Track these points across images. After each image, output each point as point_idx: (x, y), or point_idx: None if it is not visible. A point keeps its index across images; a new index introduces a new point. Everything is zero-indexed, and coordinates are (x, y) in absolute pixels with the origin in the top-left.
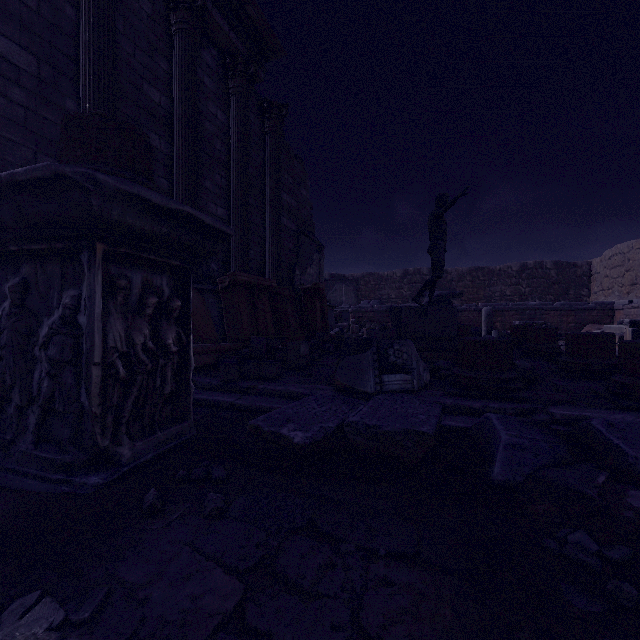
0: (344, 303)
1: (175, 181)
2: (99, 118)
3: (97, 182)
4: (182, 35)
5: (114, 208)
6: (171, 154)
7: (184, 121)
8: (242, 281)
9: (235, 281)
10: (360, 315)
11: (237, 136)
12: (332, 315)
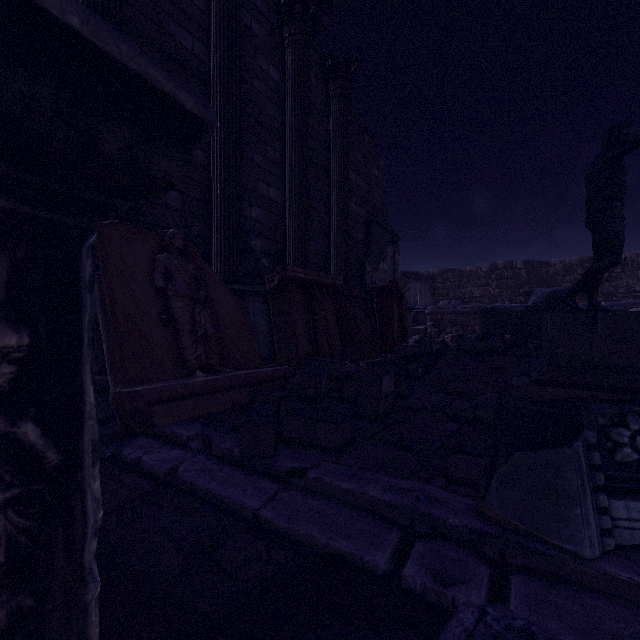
0: (419, 303)
1: (212, 151)
2: None
3: None
4: None
5: None
6: None
7: (222, 71)
8: (296, 278)
9: (286, 279)
10: (439, 317)
11: (293, 97)
12: (409, 319)
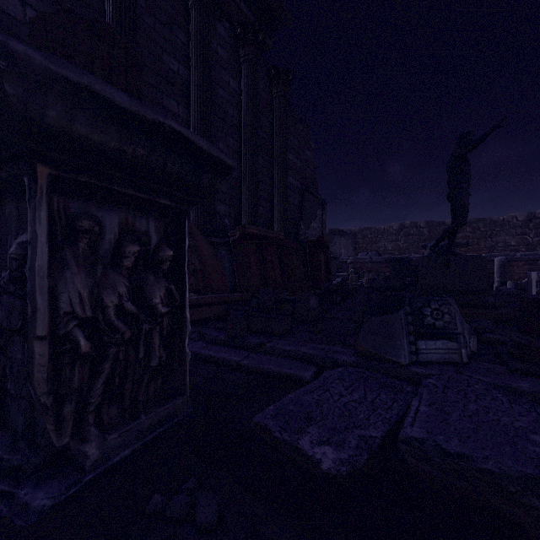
0: (343, 255)
1: None
2: (65, 14)
3: (11, 55)
4: (197, 7)
5: (50, 105)
6: (188, 119)
7: (199, 86)
8: (251, 234)
9: (245, 234)
10: (358, 266)
11: (247, 101)
12: (334, 266)
